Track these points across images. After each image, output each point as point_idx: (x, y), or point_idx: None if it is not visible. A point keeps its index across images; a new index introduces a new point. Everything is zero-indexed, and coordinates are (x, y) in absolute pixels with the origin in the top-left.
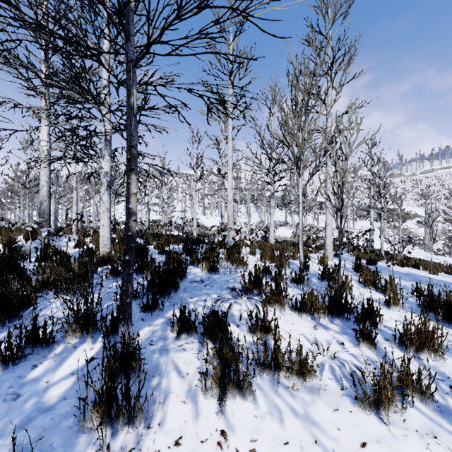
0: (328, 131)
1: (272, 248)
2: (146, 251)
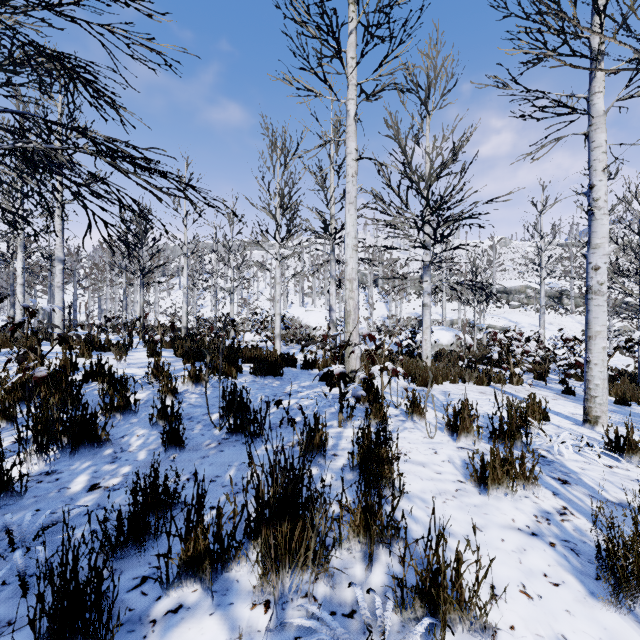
0: (595, 101)
1: (435, 377)
2: (104, 426)
